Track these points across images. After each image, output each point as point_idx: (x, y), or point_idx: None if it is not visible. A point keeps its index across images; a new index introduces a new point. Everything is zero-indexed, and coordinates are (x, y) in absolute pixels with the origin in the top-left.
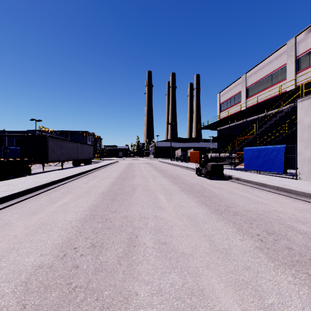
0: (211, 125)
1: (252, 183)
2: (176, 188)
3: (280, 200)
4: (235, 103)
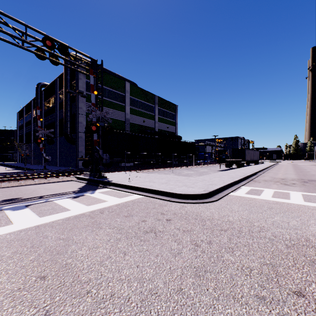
0: None
1: None
2: None
3: None
4: None
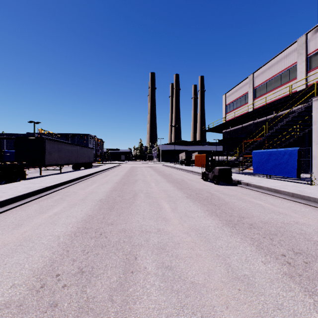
0: (217, 127)
1: (264, 189)
2: (181, 194)
3: (299, 209)
4: (242, 105)
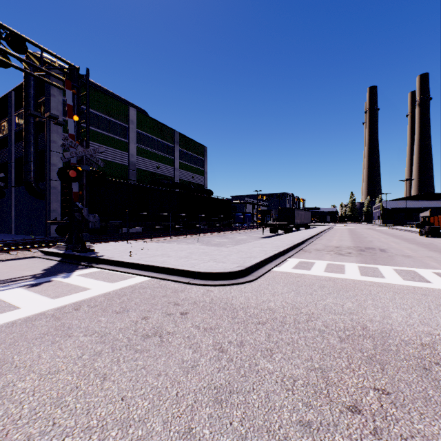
0: None
1: None
2: (392, 238)
3: None
4: None
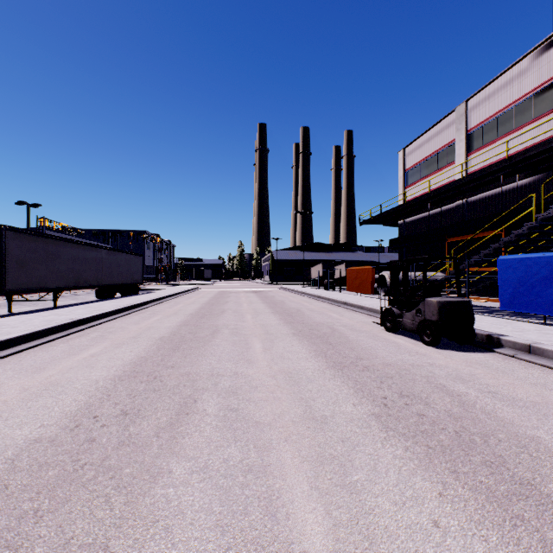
0: (389, 213)
1: None
2: (351, 402)
3: None
4: (441, 167)
